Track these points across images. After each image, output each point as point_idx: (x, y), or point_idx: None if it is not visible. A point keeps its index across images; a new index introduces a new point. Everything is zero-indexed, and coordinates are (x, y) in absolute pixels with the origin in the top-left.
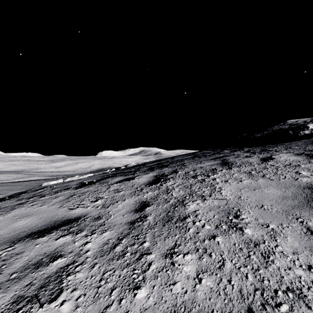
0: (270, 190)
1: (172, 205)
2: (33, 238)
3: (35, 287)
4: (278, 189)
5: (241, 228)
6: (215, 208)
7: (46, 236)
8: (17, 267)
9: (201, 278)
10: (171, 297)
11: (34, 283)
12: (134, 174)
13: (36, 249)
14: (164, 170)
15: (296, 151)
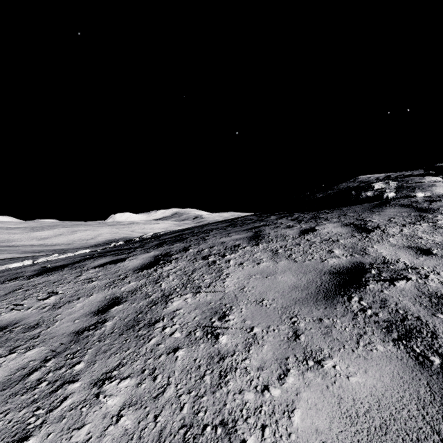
0: (284, 278)
1: (151, 301)
2: None
3: None
4: (294, 275)
5: (217, 335)
6: (204, 305)
7: None
8: None
9: (122, 414)
10: None
11: None
12: (130, 253)
13: None
14: (173, 247)
15: (347, 220)
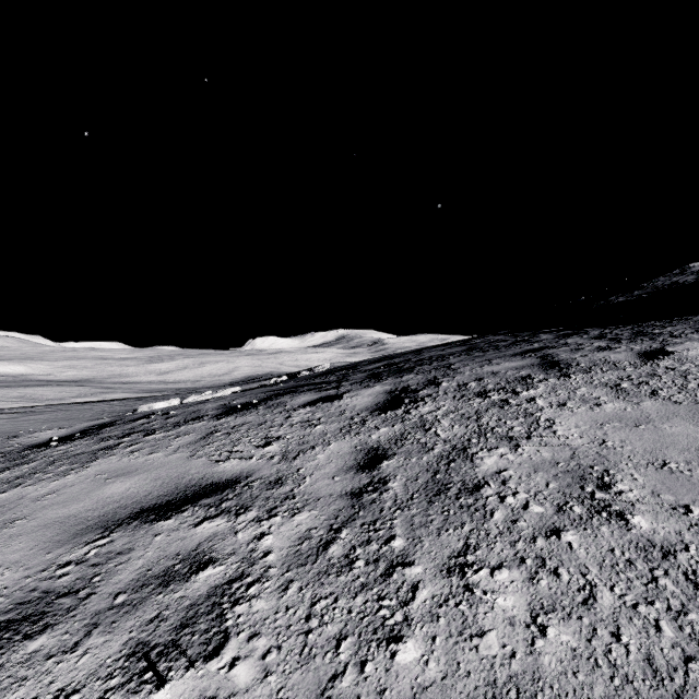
0: (677, 428)
1: (441, 456)
2: (146, 521)
3: (169, 625)
4: (696, 425)
5: (621, 514)
6: (548, 466)
7: (174, 518)
8: (125, 582)
9: (543, 624)
10: (481, 665)
11: (167, 616)
12: (339, 388)
13: (157, 545)
14: (407, 380)
15: None
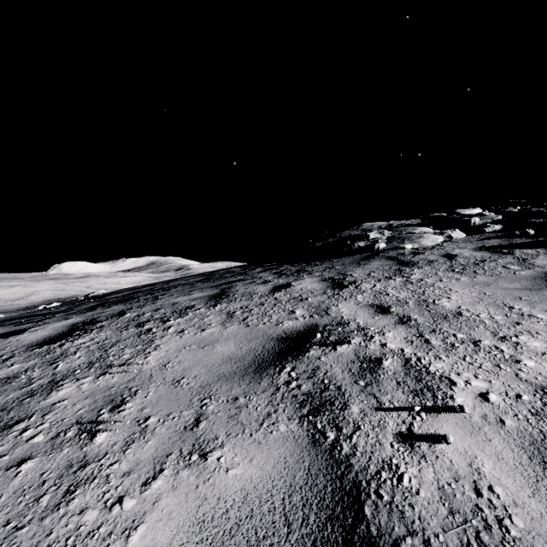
0: (223, 347)
1: (28, 392)
2: None
3: None
4: (237, 344)
5: (96, 433)
6: (101, 392)
7: None
8: None
9: None
10: None
11: None
12: (40, 321)
13: None
14: (106, 311)
15: (329, 274)
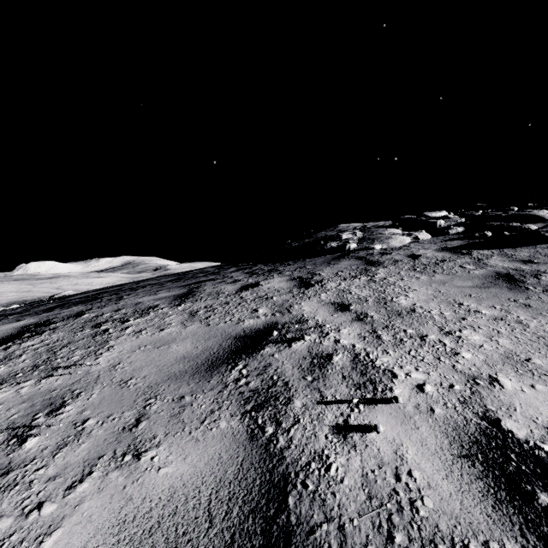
0: (179, 346)
1: None
2: None
3: None
4: (193, 343)
5: (27, 438)
6: (41, 395)
7: None
8: None
9: None
10: None
11: None
12: None
13: None
14: (64, 312)
15: (298, 273)
